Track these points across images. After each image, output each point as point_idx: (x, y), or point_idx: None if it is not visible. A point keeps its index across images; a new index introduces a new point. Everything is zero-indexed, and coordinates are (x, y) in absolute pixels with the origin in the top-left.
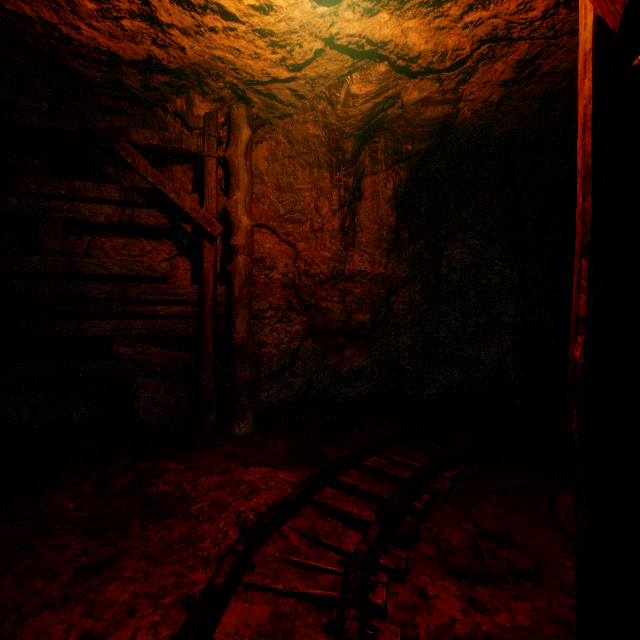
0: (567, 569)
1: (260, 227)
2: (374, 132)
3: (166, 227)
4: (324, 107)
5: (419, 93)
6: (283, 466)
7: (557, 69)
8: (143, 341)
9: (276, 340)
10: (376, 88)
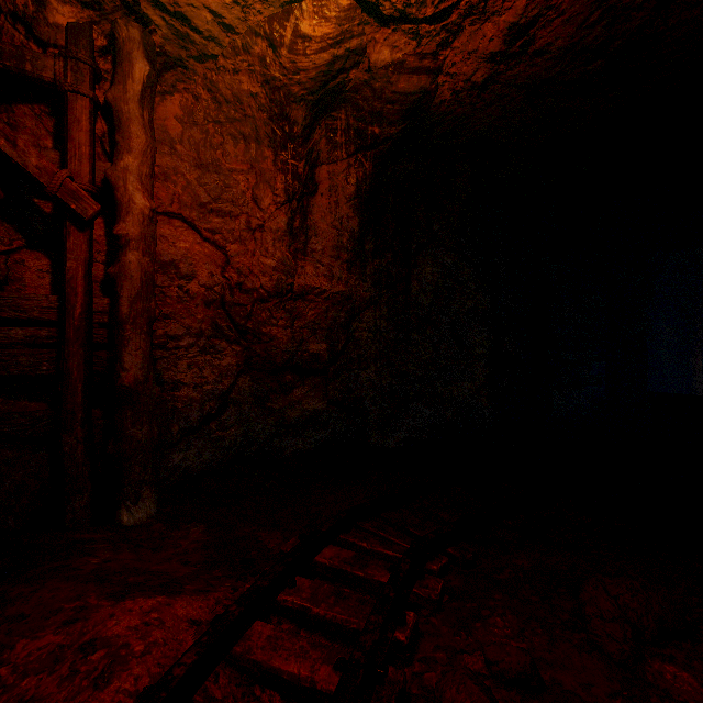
0: None
1: (170, 217)
2: (332, 103)
3: None
4: (263, 50)
5: (391, 53)
6: (190, 583)
7: (551, 47)
8: None
9: (197, 379)
10: (335, 31)
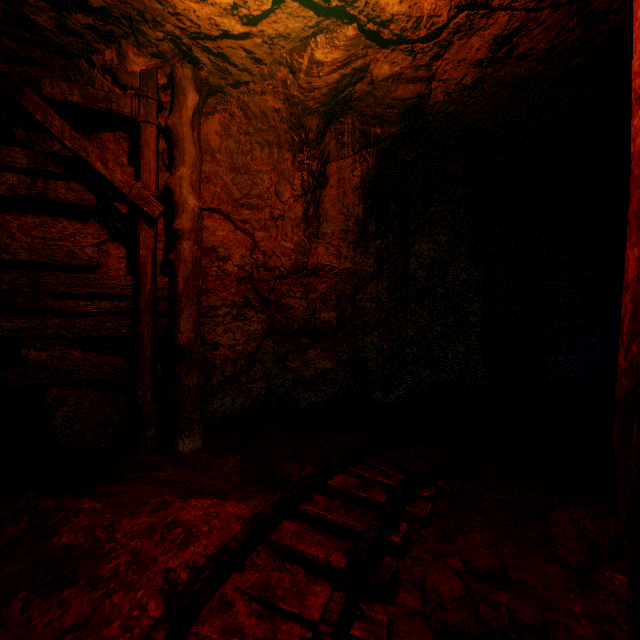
0: (577, 617)
1: (212, 212)
2: (340, 111)
3: (92, 205)
4: (285, 75)
5: (390, 67)
6: (234, 493)
7: (533, 51)
8: (62, 343)
9: (231, 341)
10: (343, 56)
